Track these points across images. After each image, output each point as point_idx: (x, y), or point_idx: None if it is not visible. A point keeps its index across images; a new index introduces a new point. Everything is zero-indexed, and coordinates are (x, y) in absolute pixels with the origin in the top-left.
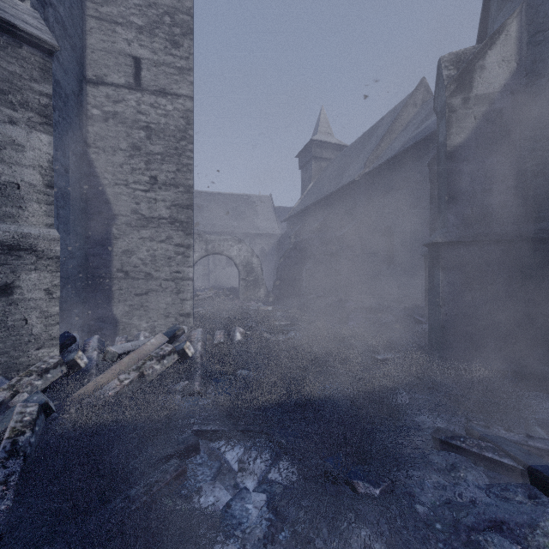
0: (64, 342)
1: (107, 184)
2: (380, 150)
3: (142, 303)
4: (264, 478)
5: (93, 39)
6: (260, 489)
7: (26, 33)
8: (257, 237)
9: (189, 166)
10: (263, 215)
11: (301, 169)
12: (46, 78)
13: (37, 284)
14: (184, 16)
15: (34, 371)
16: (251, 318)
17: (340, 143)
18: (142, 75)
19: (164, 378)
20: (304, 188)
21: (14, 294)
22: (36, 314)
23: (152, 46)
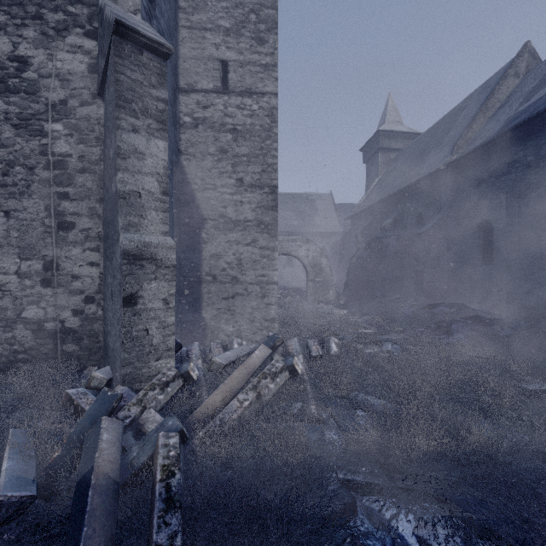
0: None
1: (197, 190)
2: (471, 133)
3: (229, 307)
4: None
5: (185, 48)
6: None
7: (147, 38)
8: (318, 235)
9: (273, 166)
10: (324, 213)
11: (366, 163)
12: (162, 83)
13: (156, 293)
14: (269, 11)
15: (156, 384)
16: (332, 324)
17: (411, 131)
18: (229, 77)
19: (278, 399)
20: (369, 182)
21: (137, 304)
22: (155, 324)
23: (238, 47)
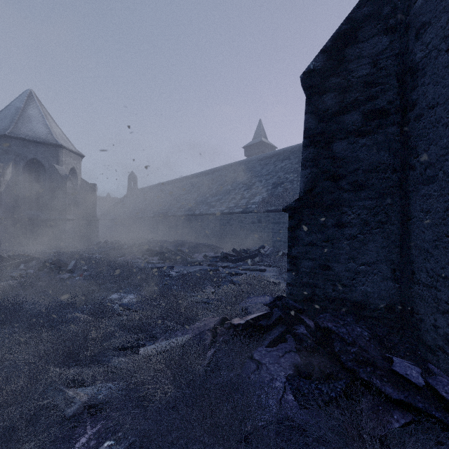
0: None
1: None
2: None
3: None
4: None
5: None
6: None
7: None
8: None
9: None
10: None
11: None
12: None
13: None
14: None
15: None
16: None
17: None
18: None
19: None
20: None
21: None
22: None
23: None
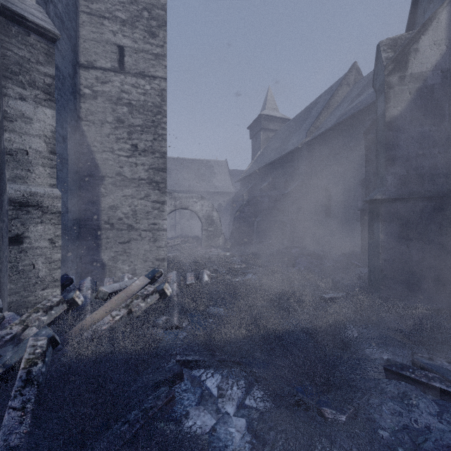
0: (64, 283)
1: (96, 151)
2: (319, 122)
3: (125, 249)
4: (241, 403)
5: (85, 30)
6: (239, 414)
7: (33, 23)
8: (215, 194)
9: (163, 136)
10: (220, 177)
11: (252, 138)
12: (50, 61)
13: (42, 235)
14: (160, 11)
15: (41, 308)
16: (214, 262)
17: (284, 117)
18: (125, 60)
19: (148, 314)
20: (254, 154)
21: (23, 243)
22: (42, 260)
23: (133, 36)
